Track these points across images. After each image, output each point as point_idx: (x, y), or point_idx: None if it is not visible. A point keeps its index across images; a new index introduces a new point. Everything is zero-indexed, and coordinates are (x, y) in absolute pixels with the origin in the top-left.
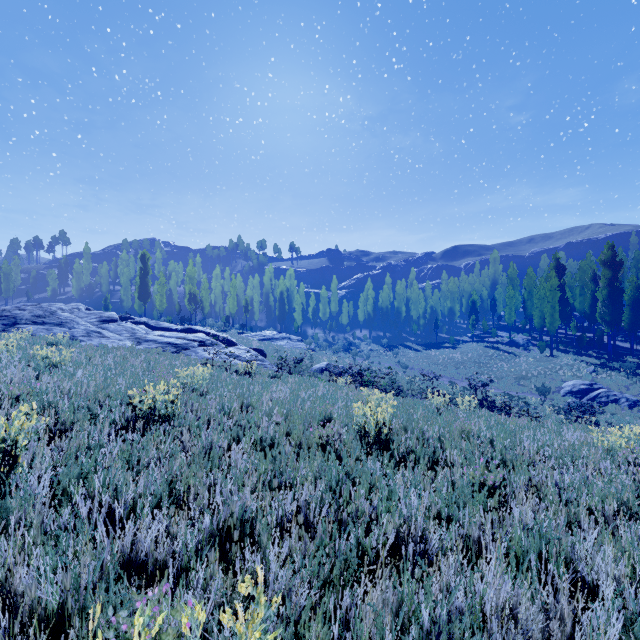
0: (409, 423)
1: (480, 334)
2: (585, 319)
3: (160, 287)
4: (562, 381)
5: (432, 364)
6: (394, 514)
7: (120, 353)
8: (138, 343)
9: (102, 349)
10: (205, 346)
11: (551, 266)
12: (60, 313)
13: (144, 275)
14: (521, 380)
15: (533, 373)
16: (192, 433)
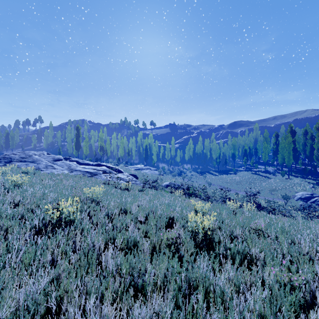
0: (222, 225)
1: (249, 167)
2: (305, 159)
3: (86, 143)
4: (295, 192)
5: (224, 182)
6: None
7: (59, 177)
8: (71, 171)
9: (50, 175)
10: (106, 173)
11: (288, 131)
12: (33, 156)
13: (78, 137)
14: (272, 191)
15: (279, 188)
16: (83, 235)
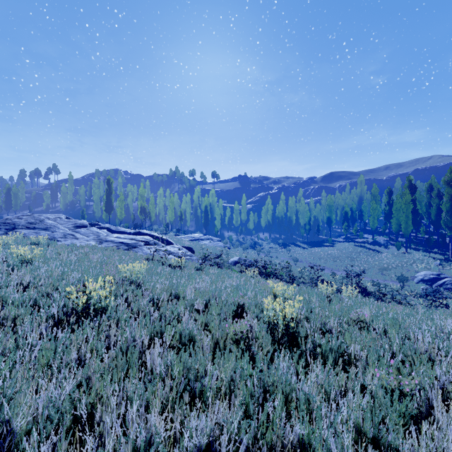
0: (311, 315)
1: (351, 236)
2: (430, 225)
3: (120, 202)
4: (415, 272)
5: (316, 258)
6: (322, 451)
7: (84, 250)
8: (100, 243)
9: (71, 247)
10: (149, 245)
11: (405, 186)
12: (46, 221)
13: (109, 194)
14: (383, 271)
15: (392, 265)
16: (119, 327)
